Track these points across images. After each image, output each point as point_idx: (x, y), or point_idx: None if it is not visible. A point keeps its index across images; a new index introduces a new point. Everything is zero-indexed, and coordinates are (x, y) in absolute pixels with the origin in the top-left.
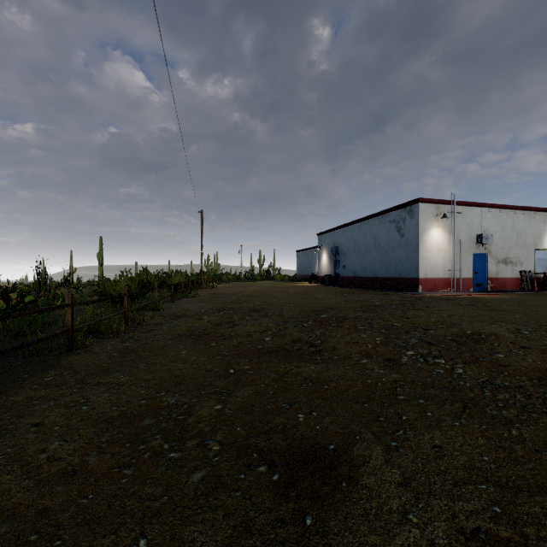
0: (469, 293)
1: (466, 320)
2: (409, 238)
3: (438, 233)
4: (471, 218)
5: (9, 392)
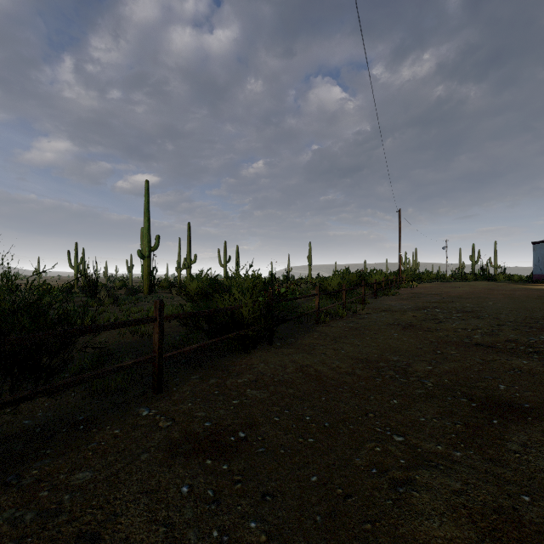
0: None
1: None
2: None
3: None
4: None
5: (300, 339)
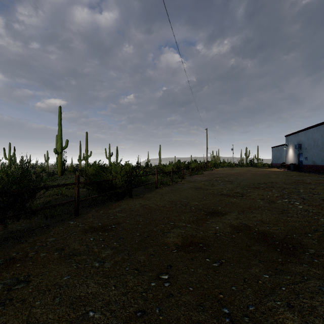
0: None
1: None
2: None
3: None
4: None
5: (146, 195)
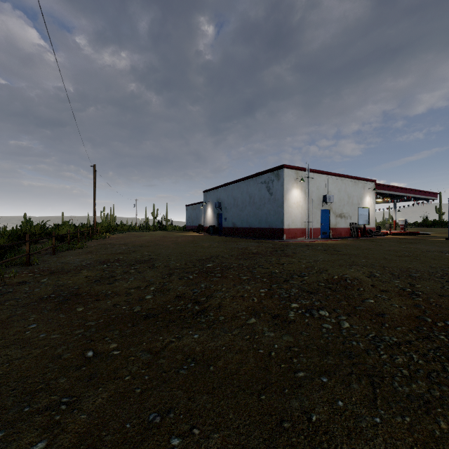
0: (319, 240)
1: (328, 264)
2: (277, 196)
3: (297, 193)
4: (319, 182)
5: None
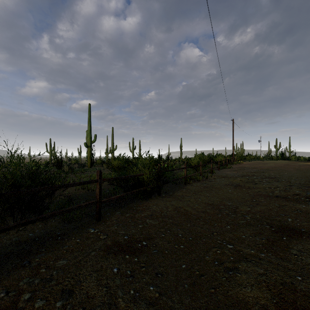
0: None
1: None
2: None
3: None
4: None
5: (176, 192)
